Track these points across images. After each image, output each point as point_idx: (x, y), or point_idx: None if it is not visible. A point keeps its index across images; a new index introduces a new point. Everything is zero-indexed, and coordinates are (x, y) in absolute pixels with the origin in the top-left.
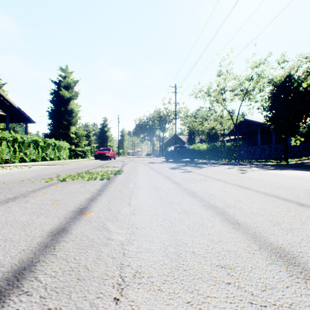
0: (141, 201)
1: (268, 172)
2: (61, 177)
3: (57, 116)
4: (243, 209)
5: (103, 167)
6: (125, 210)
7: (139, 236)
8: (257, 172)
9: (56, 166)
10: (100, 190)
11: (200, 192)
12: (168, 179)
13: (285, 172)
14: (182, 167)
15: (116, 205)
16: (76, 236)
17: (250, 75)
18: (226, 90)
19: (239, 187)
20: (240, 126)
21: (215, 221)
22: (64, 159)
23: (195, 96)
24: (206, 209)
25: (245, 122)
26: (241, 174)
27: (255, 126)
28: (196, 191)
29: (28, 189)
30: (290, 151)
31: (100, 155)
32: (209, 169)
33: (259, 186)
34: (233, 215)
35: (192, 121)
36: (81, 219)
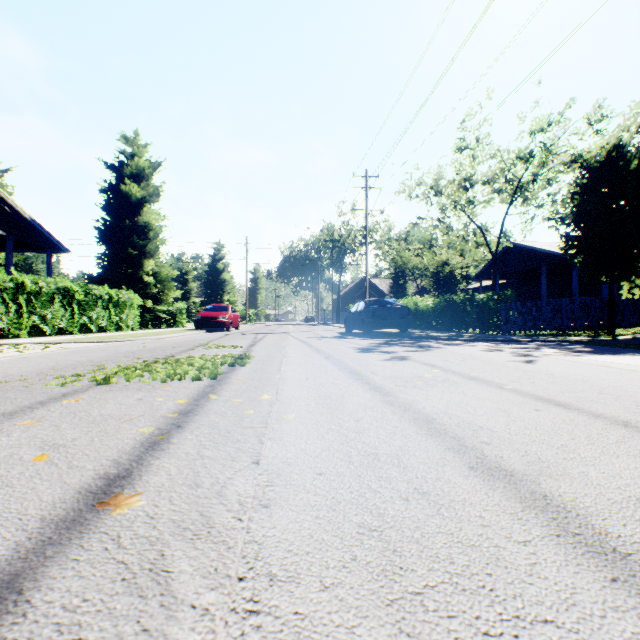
0: (289, 450)
1: (586, 360)
2: (103, 371)
3: (116, 237)
4: (596, 482)
5: (208, 348)
6: (240, 488)
7: (276, 633)
8: (561, 360)
9: (106, 344)
10: (184, 411)
11: (445, 416)
12: (358, 378)
13: (627, 359)
14: (385, 347)
15: (218, 463)
16: (34, 632)
17: (527, 149)
18: (475, 182)
19: (542, 403)
20: (502, 258)
21: (535, 542)
22: (130, 329)
23: (409, 195)
24: (484, 483)
25: (514, 251)
26: (527, 365)
27: (536, 258)
28: (435, 415)
29: (3, 406)
30: (617, 313)
31: (207, 321)
32: (448, 353)
33: (590, 398)
34: (580, 510)
35: (400, 249)
36: (92, 527)
